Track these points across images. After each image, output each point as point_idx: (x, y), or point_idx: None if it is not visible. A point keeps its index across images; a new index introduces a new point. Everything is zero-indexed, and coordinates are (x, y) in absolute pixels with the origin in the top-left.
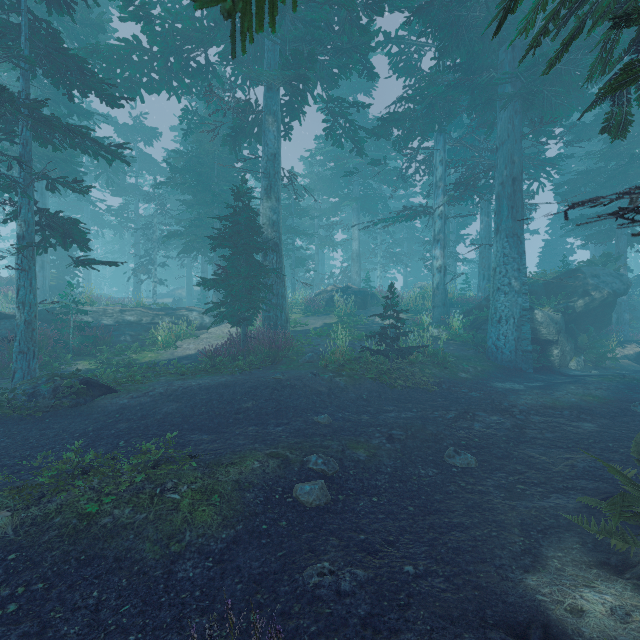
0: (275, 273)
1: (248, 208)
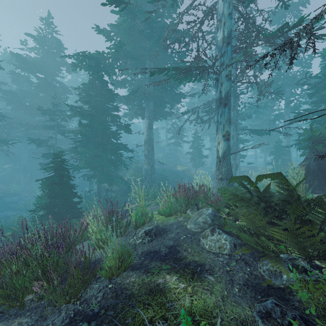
0: (288, 161)
1: (280, 146)
